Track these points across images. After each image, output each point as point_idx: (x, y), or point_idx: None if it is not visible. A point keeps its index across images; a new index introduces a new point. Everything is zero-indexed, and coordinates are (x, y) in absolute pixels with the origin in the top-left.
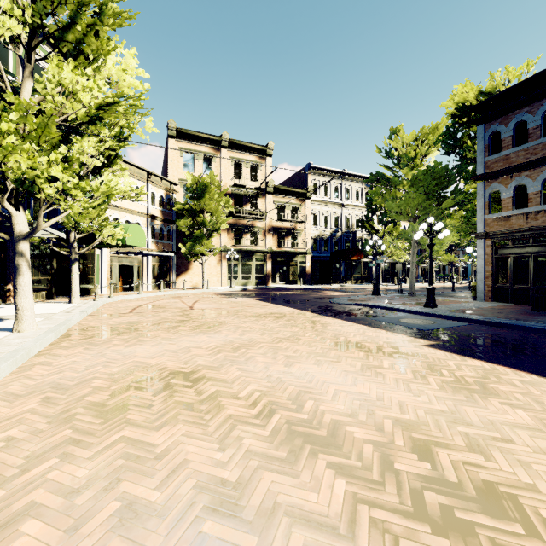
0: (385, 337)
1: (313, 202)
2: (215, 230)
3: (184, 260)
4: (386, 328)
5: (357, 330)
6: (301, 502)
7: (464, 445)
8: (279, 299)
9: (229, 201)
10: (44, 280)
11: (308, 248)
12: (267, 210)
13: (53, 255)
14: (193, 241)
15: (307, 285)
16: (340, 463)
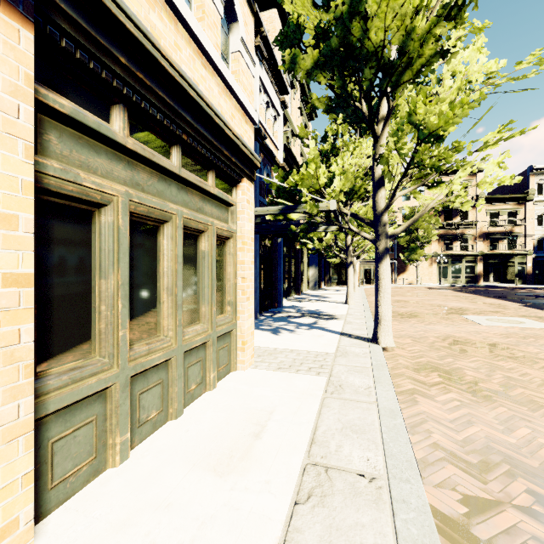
0: (504, 303)
1: (537, 203)
2: (426, 242)
3: (402, 264)
4: (515, 302)
5: (495, 301)
6: (432, 307)
7: (472, 309)
8: (474, 291)
9: (438, 220)
10: (335, 276)
11: (528, 249)
12: (477, 219)
13: (338, 265)
14: (409, 251)
15: (527, 285)
16: (442, 307)
